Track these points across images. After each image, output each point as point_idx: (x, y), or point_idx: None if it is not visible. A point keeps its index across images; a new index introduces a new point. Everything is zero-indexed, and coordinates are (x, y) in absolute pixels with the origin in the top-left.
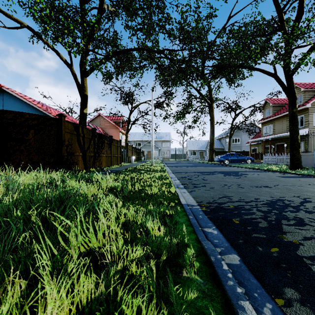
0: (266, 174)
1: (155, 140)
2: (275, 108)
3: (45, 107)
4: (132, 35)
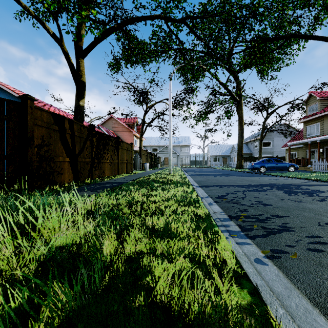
0: None
1: (173, 145)
2: (324, 102)
3: (42, 104)
4: None
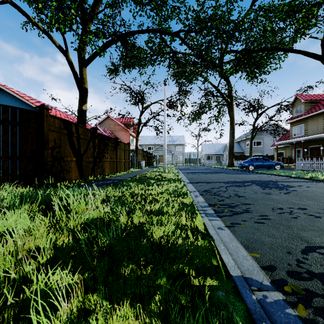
0: (320, 187)
1: (168, 144)
2: (308, 105)
3: None
4: (139, 11)
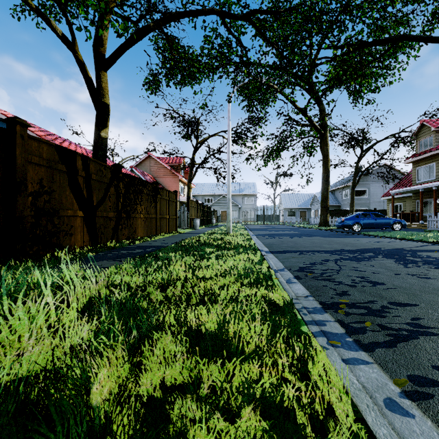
0: None
1: (232, 194)
2: None
3: (52, 137)
4: None
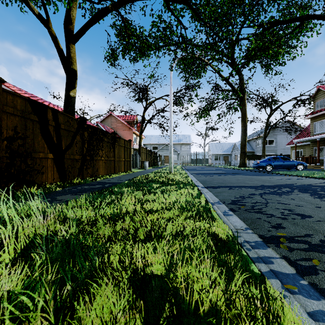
0: None
1: (173, 143)
2: None
3: (35, 98)
4: None
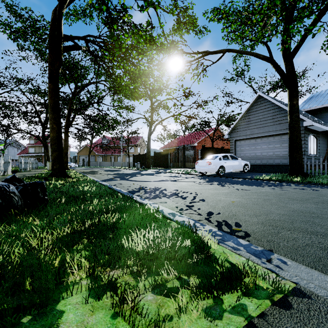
0: None
1: None
2: (36, 140)
3: None
4: None
